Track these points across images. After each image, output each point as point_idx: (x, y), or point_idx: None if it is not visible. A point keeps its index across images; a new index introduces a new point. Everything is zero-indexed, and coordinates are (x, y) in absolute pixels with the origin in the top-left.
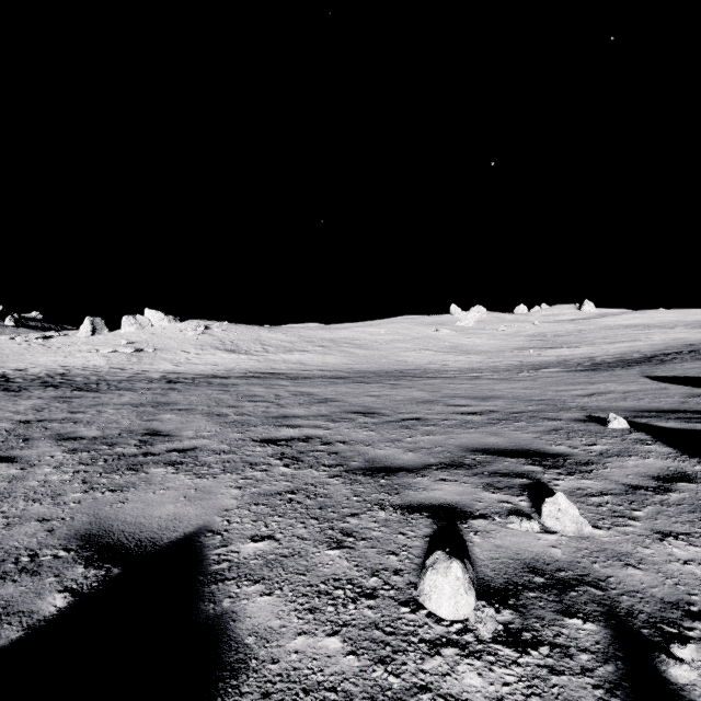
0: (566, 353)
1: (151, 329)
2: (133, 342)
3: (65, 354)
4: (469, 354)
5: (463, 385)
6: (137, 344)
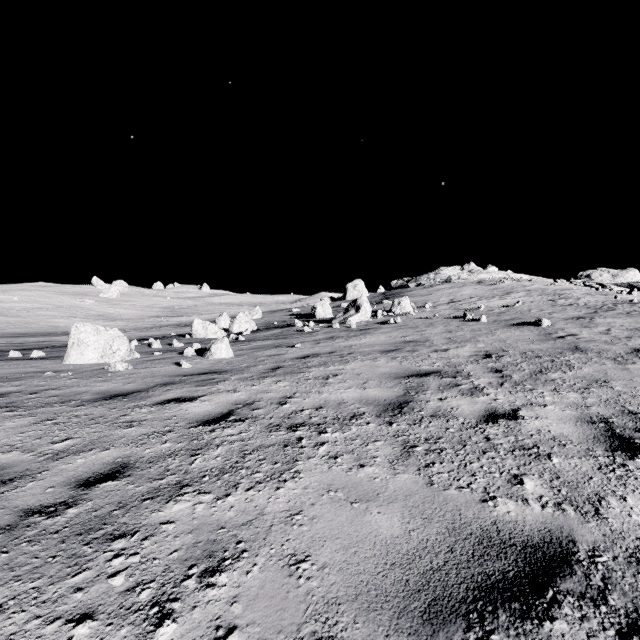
0: (184, 319)
1: None
2: None
3: None
4: (116, 320)
5: None
6: None
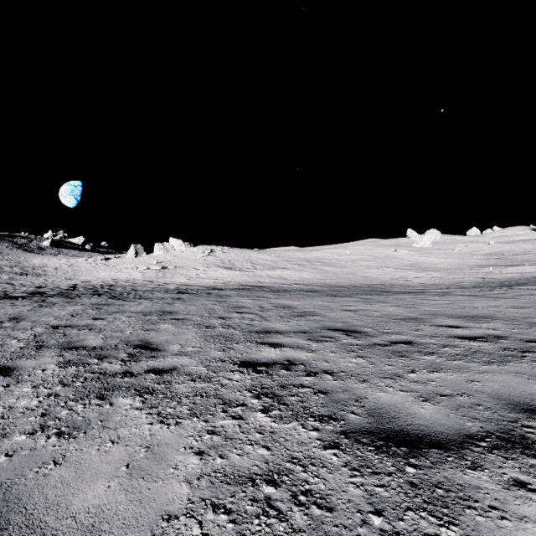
0: (530, 270)
1: (174, 252)
2: (161, 262)
3: (117, 270)
4: (428, 271)
5: (437, 300)
6: (163, 263)
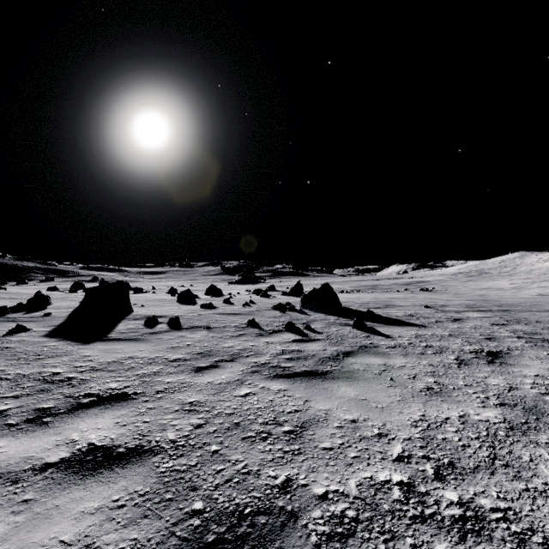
0: None
1: None
2: None
3: None
4: None
5: None
6: None
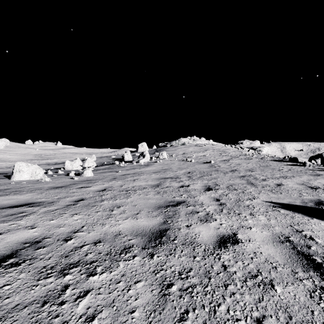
0: (49, 161)
1: None
2: None
3: None
4: (6, 162)
5: None
6: None
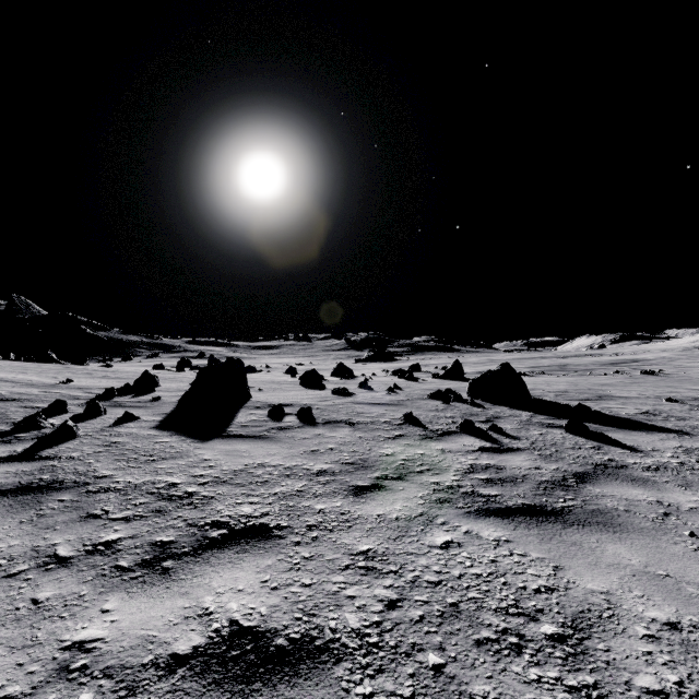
0: None
1: None
2: None
3: None
4: None
5: None
6: None
